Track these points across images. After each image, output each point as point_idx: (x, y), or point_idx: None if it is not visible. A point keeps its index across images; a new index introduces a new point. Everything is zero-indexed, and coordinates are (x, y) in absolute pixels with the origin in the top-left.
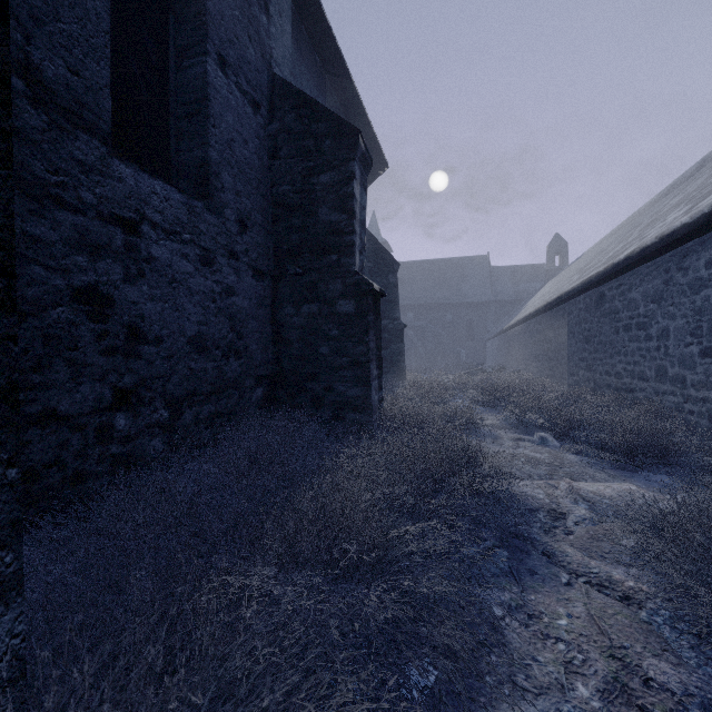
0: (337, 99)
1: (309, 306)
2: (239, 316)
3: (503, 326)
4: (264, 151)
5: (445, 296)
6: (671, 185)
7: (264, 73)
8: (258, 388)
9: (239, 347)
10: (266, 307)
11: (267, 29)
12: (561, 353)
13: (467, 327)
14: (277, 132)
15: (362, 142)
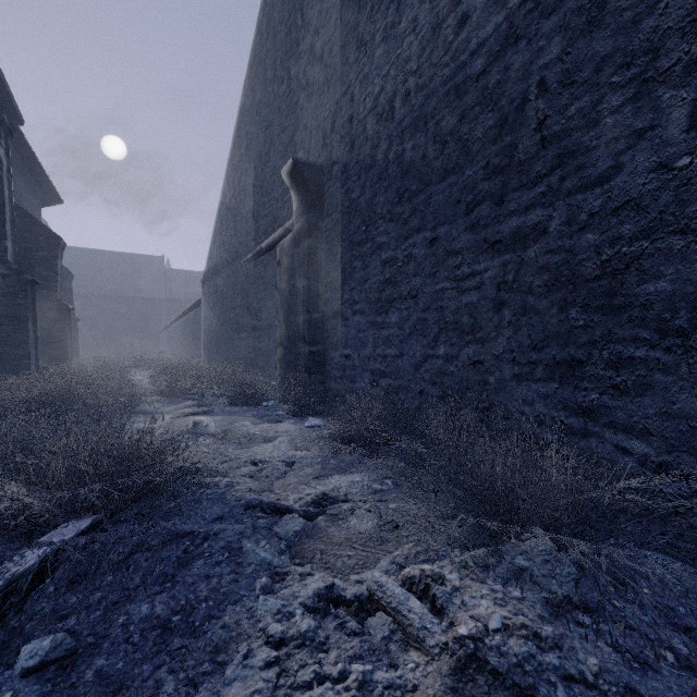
0: (23, 163)
1: None
2: None
3: None
4: None
5: (119, 289)
6: None
7: None
8: None
9: None
10: None
11: None
12: (188, 341)
13: (142, 320)
14: None
15: (63, 242)
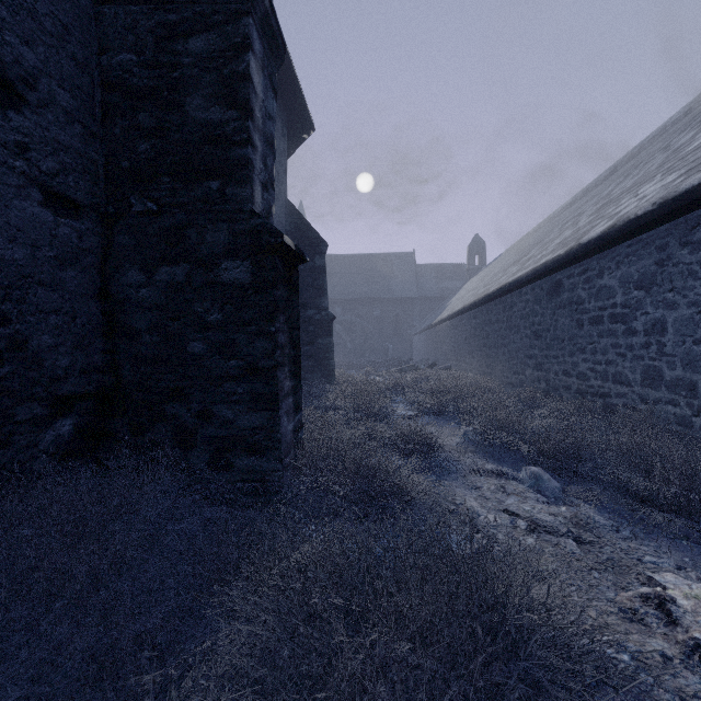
0: None
1: (170, 269)
2: None
3: (430, 321)
4: None
5: (373, 291)
6: (585, 188)
7: None
8: (61, 420)
9: None
10: (86, 268)
11: None
12: (501, 349)
13: (394, 322)
14: None
15: None
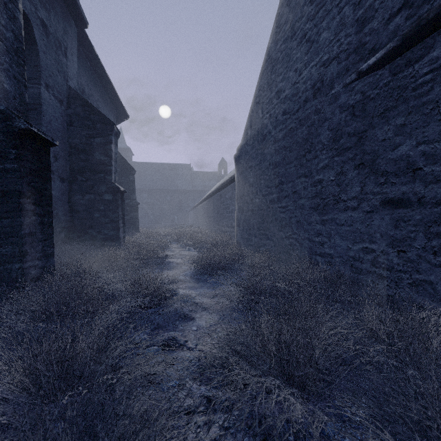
0: (100, 82)
1: (89, 195)
2: (54, 199)
3: None
4: (65, 122)
5: (166, 185)
6: None
7: (64, 85)
8: (62, 233)
9: (54, 214)
10: (66, 195)
11: (66, 64)
12: (212, 218)
13: (179, 204)
14: (72, 114)
15: (115, 128)
